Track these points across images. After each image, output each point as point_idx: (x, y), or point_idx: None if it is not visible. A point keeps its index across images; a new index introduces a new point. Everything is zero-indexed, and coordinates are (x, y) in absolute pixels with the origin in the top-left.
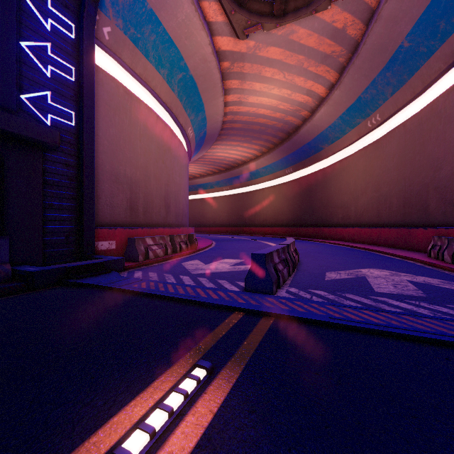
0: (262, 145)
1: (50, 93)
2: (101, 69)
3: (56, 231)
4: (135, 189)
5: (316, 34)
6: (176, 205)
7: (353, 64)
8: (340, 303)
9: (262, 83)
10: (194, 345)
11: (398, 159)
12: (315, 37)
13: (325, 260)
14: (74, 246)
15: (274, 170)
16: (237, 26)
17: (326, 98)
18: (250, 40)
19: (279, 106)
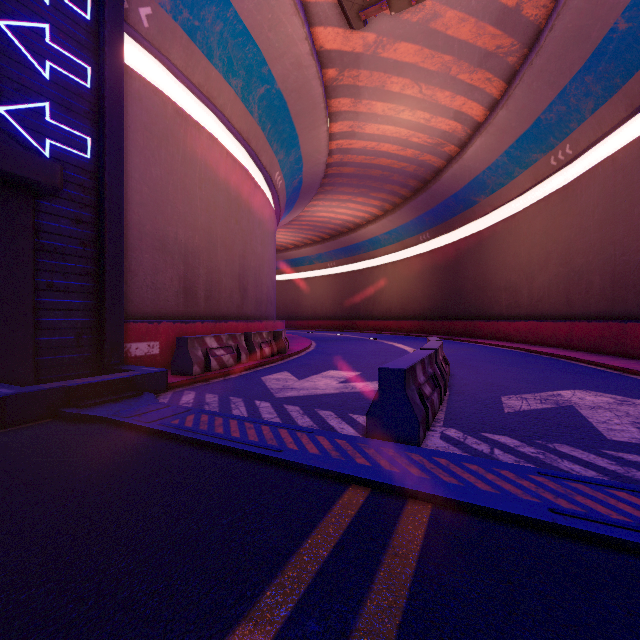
0: (384, 200)
1: (48, 106)
2: (138, 75)
3: (59, 327)
4: (192, 261)
5: (472, 18)
6: (258, 287)
7: (531, 65)
8: (557, 471)
9: (387, 102)
10: (261, 587)
11: (602, 214)
12: (471, 23)
13: (493, 374)
14: (89, 350)
15: (402, 237)
16: (350, 6)
17: (485, 123)
18: (368, 33)
19: (411, 138)
